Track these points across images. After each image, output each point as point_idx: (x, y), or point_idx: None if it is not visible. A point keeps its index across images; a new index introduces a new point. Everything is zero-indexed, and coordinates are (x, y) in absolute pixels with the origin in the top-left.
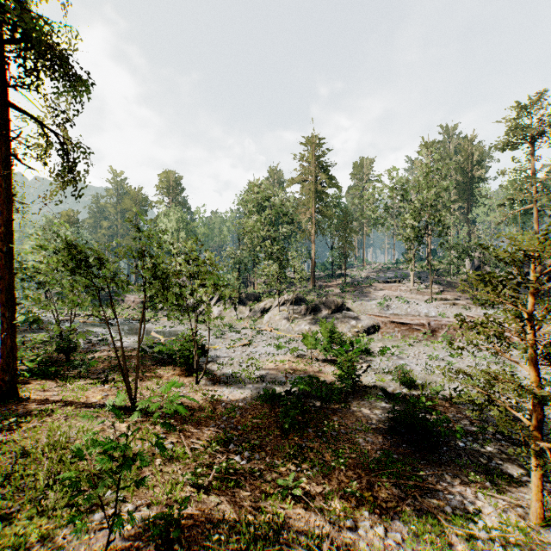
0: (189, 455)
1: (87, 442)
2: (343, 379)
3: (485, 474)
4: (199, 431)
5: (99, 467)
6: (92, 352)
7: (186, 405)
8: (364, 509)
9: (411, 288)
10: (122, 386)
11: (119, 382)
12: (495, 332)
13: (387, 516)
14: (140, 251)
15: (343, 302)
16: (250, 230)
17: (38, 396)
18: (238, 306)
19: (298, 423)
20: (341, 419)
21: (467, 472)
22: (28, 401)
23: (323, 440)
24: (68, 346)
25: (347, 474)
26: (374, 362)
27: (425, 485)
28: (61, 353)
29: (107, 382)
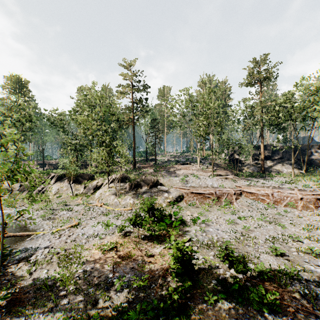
0: None
1: None
2: (182, 279)
3: None
4: None
5: None
6: None
7: None
8: None
9: (198, 168)
10: None
11: None
12: None
13: None
14: None
15: (157, 179)
16: (83, 122)
17: None
18: (75, 184)
19: None
20: None
21: None
22: None
23: None
24: None
25: None
26: (191, 232)
27: None
28: None
29: None
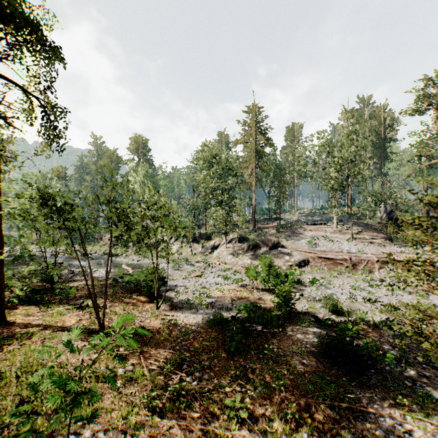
0: (147, 376)
1: (46, 374)
2: (281, 307)
3: (411, 397)
4: (157, 353)
5: (51, 404)
6: (73, 281)
7: (147, 329)
8: (303, 431)
9: (334, 229)
10: (94, 312)
11: (91, 308)
12: (423, 270)
13: (325, 437)
14: (108, 198)
15: (278, 241)
16: (202, 182)
17: (22, 320)
18: (193, 243)
19: (242, 346)
20: (279, 342)
21: (394, 394)
22: (14, 325)
23: (264, 362)
24: (52, 277)
25: (286, 395)
26: (306, 291)
27: (358, 408)
28: (46, 283)
29: (82, 308)
